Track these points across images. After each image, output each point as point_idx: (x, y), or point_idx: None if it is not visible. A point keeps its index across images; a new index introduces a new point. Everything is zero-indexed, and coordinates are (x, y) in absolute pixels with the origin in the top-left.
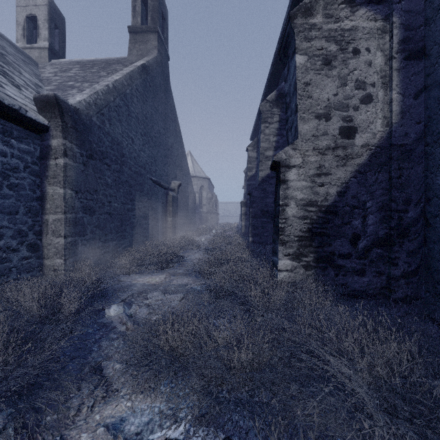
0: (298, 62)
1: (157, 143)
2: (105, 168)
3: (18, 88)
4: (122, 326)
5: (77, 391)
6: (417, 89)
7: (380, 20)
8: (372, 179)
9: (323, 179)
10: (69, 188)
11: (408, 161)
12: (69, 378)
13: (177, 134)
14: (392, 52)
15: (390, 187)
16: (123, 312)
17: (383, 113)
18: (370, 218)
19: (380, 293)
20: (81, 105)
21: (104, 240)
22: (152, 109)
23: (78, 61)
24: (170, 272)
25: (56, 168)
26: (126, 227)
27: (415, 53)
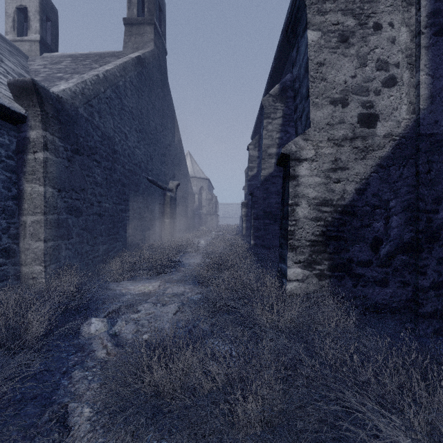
0: (310, 39)
1: (154, 140)
2: (94, 165)
3: None
4: (102, 349)
5: None
6: None
7: None
8: (397, 175)
9: (339, 175)
10: (50, 185)
11: (438, 153)
12: (14, 438)
13: (175, 132)
14: (419, 27)
15: (418, 183)
16: (105, 330)
17: (409, 97)
18: (394, 219)
19: (405, 306)
20: (65, 94)
21: (93, 244)
22: (148, 105)
23: (71, 54)
24: (166, 279)
25: (34, 163)
26: (119, 229)
27: None
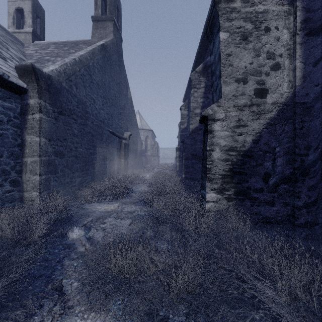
0: (222, 38)
1: (113, 103)
2: (72, 122)
3: (4, 59)
4: (82, 247)
5: (39, 308)
6: (316, 58)
7: (286, 4)
8: (280, 130)
9: (241, 130)
10: (43, 136)
11: (308, 115)
12: (32, 297)
13: (128, 97)
14: (296, 30)
15: (294, 136)
16: (83, 235)
17: (289, 77)
18: (279, 160)
19: (286, 219)
20: (53, 73)
21: (72, 177)
22: (109, 78)
23: (54, 42)
24: (122, 201)
25: (33, 121)
26: (89, 166)
27: (314, 31)
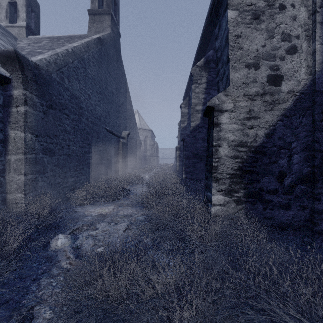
0: (230, 17)
1: (111, 100)
2: (64, 117)
3: None
4: (66, 260)
5: None
6: None
7: None
8: (297, 122)
9: (252, 122)
10: (29, 132)
11: None
12: None
13: (127, 95)
14: (315, 7)
15: (314, 129)
16: (69, 244)
17: (307, 62)
18: (295, 157)
19: (304, 225)
20: (41, 62)
21: (64, 177)
22: (106, 74)
23: (49, 37)
24: (119, 203)
25: (17, 115)
26: (84, 166)
27: None
